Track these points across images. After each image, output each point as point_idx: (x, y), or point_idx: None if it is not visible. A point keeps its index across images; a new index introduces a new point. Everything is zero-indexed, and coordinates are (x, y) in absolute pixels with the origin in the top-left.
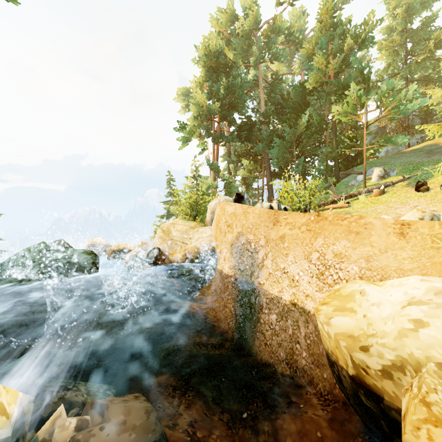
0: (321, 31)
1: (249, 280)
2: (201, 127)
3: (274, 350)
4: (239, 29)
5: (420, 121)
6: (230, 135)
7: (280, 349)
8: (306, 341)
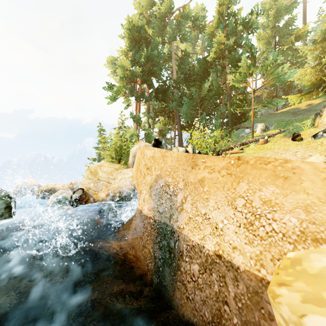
0: (219, 18)
1: (168, 223)
2: (126, 88)
3: (198, 307)
4: (157, 12)
5: (283, 93)
6: (149, 95)
7: (205, 307)
8: (236, 304)
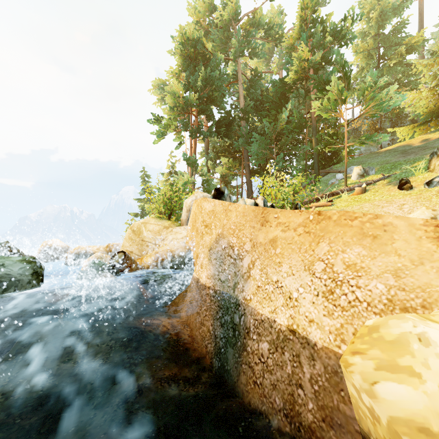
0: (301, 25)
1: (232, 294)
2: (177, 120)
3: (267, 393)
4: (218, 19)
5: (390, 125)
6: (208, 130)
7: (275, 392)
8: (312, 386)
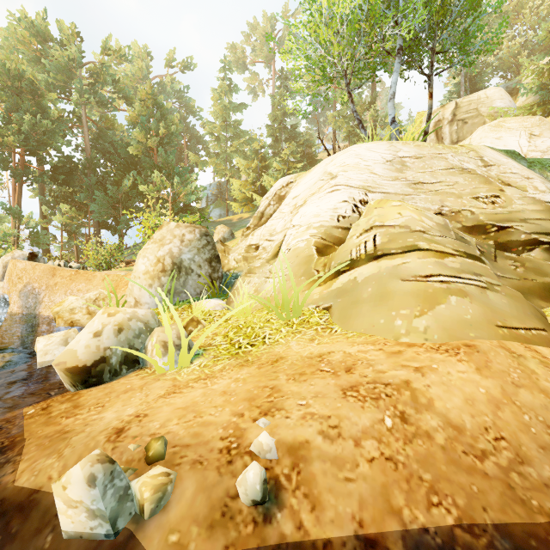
0: (143, 107)
1: (33, 312)
2: None
3: None
4: (54, 57)
5: None
6: (40, 175)
7: None
8: None
